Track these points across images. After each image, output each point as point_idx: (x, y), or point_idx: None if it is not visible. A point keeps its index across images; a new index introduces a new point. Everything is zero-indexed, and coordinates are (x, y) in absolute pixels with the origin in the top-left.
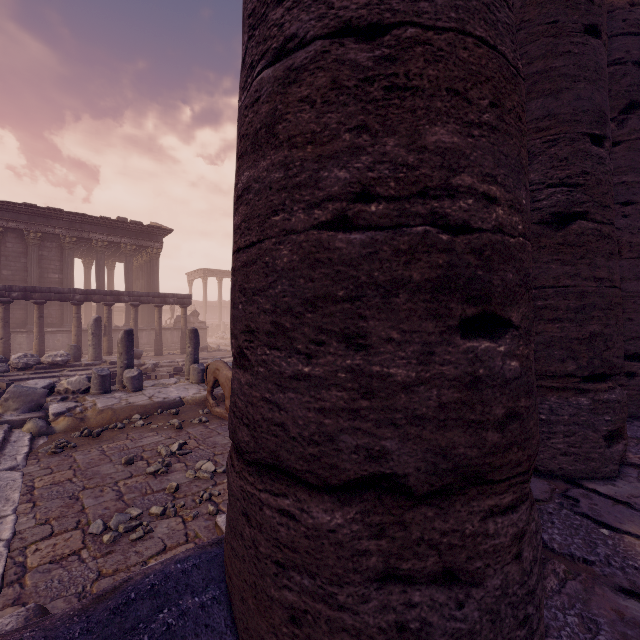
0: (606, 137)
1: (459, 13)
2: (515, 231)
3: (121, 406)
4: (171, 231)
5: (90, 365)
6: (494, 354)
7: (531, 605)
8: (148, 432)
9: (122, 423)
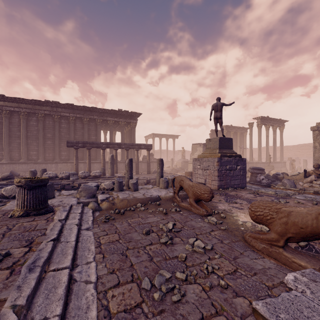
0: None
1: None
2: None
3: (131, 198)
4: (141, 114)
5: (109, 177)
6: None
7: None
8: (149, 214)
9: (133, 207)
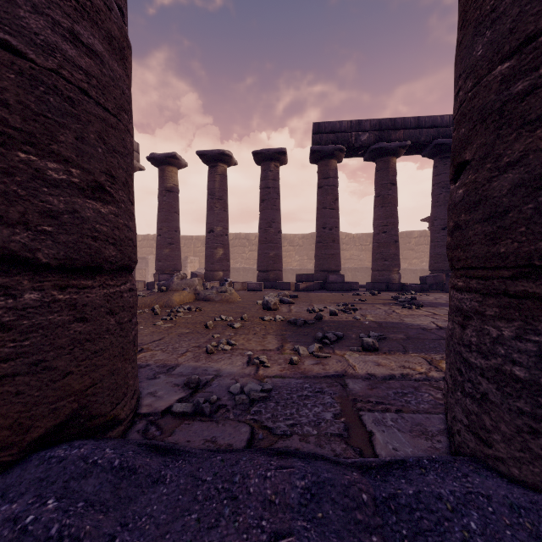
0: None
1: None
2: None
3: None
4: None
5: None
6: None
7: None
8: None
9: None
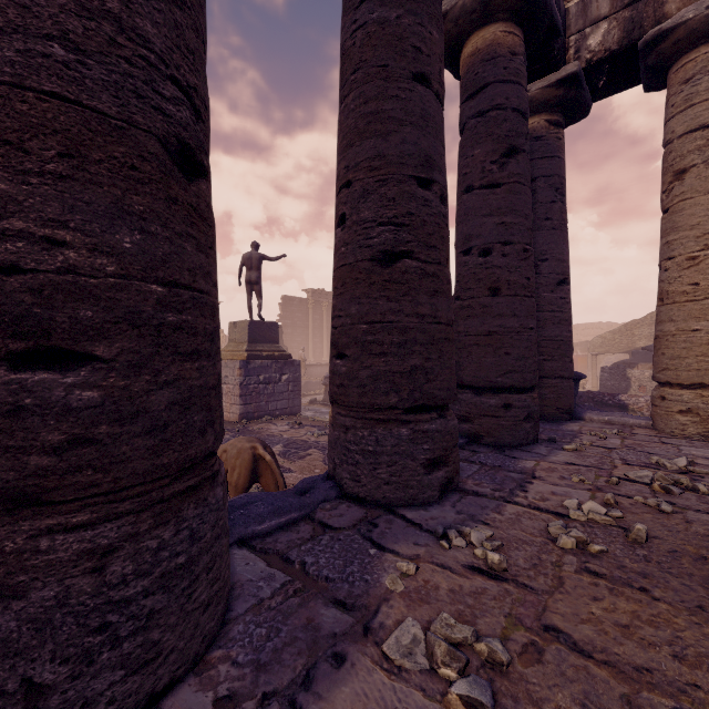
0: (435, 181)
1: (16, 68)
2: (100, 272)
3: None
4: None
5: None
6: (54, 385)
7: (116, 614)
8: None
9: None
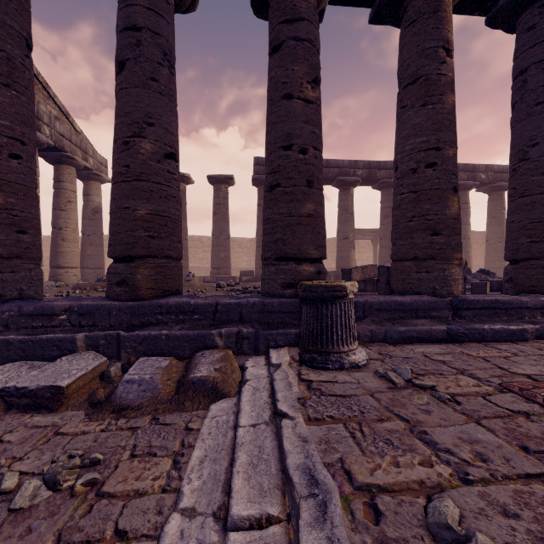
0: None
1: None
2: None
3: None
4: None
5: None
6: None
7: None
8: None
9: None
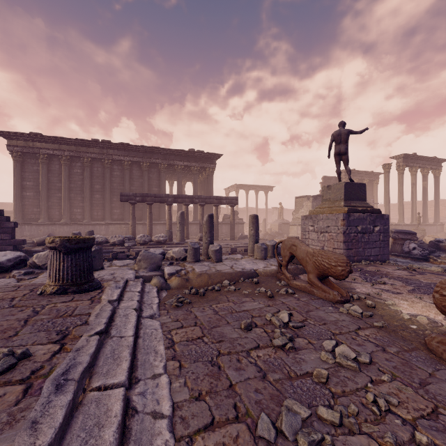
0: None
1: None
2: None
3: (213, 272)
4: (221, 155)
5: (178, 244)
6: None
7: None
8: (243, 297)
9: (217, 286)
